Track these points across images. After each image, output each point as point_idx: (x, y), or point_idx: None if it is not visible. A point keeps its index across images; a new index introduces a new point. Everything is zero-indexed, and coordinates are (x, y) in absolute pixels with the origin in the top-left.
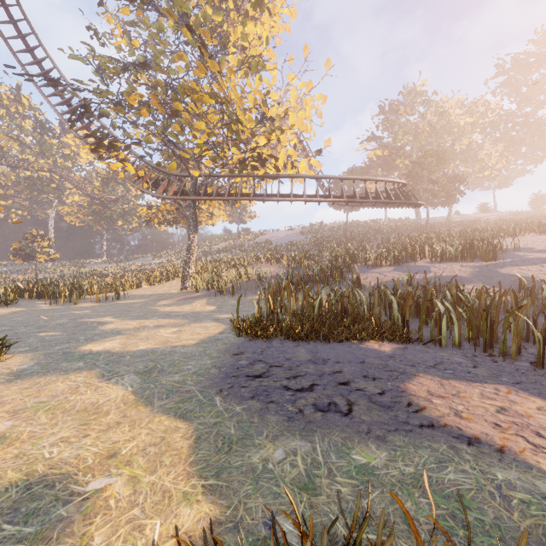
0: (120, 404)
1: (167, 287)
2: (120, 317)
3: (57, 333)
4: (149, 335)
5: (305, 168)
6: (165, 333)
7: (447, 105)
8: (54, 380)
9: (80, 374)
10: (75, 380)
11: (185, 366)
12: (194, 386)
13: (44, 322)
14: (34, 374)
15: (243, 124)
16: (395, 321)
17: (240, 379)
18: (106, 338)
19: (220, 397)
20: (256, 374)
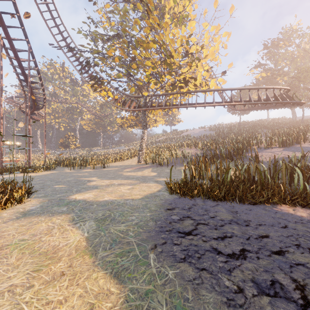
0: (72, 250)
1: (130, 161)
2: (101, 178)
3: (63, 186)
4: (113, 190)
5: (214, 85)
6: (123, 189)
7: None
8: (42, 220)
9: (60, 217)
10: (54, 222)
11: (130, 216)
12: (134, 237)
13: (61, 179)
14: (34, 214)
15: (174, 58)
16: (300, 188)
17: (172, 234)
18: (87, 190)
19: (154, 255)
20: (186, 231)
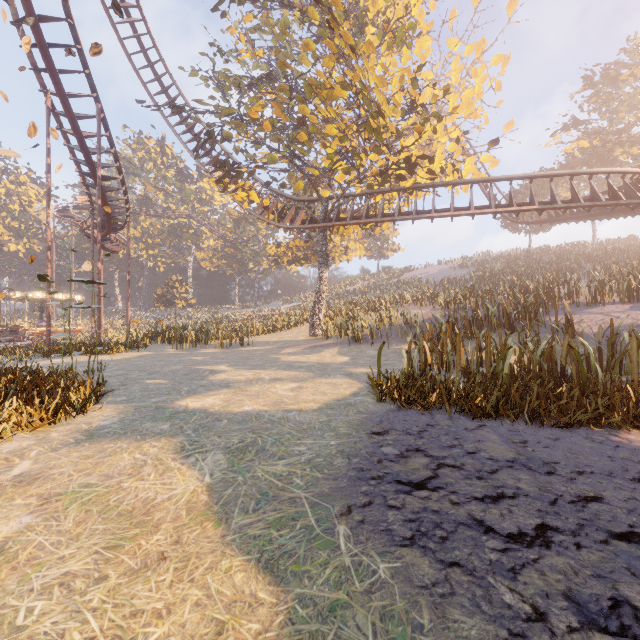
0: (182, 511)
1: (295, 333)
2: (236, 366)
3: (163, 382)
4: (260, 391)
5: (473, 170)
6: (280, 389)
7: None
8: (122, 448)
9: (157, 443)
10: (146, 452)
11: (296, 446)
12: (304, 489)
13: (159, 368)
14: (109, 434)
15: (385, 116)
16: None
17: (384, 486)
18: (210, 391)
19: (346, 528)
20: (414, 480)
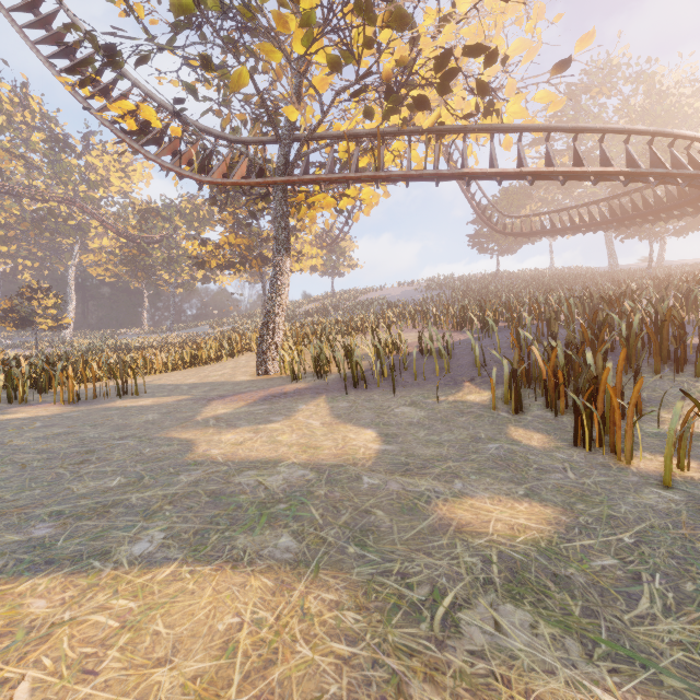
0: None
1: (229, 367)
2: None
3: None
4: None
5: (522, 112)
6: None
7: (666, 81)
8: None
9: None
10: None
11: None
12: None
13: None
14: None
15: None
16: None
17: None
18: None
19: None
20: None
